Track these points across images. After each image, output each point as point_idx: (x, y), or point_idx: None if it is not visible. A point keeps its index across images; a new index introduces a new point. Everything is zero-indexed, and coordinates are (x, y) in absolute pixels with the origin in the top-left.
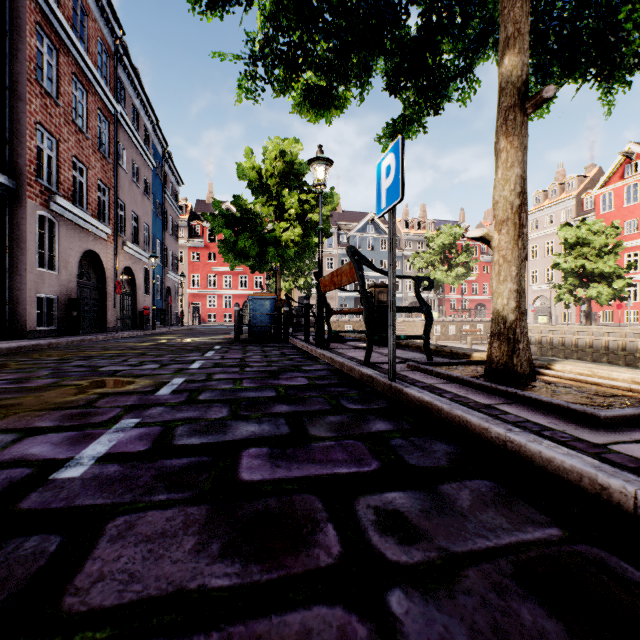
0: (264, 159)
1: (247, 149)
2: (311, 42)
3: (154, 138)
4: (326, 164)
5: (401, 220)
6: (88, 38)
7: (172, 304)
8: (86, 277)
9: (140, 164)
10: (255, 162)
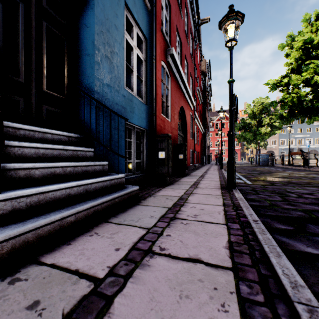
0: (253, 105)
1: (248, 104)
2: (293, 120)
3: None
4: (291, 127)
5: None
6: None
7: None
8: None
9: None
10: (251, 108)
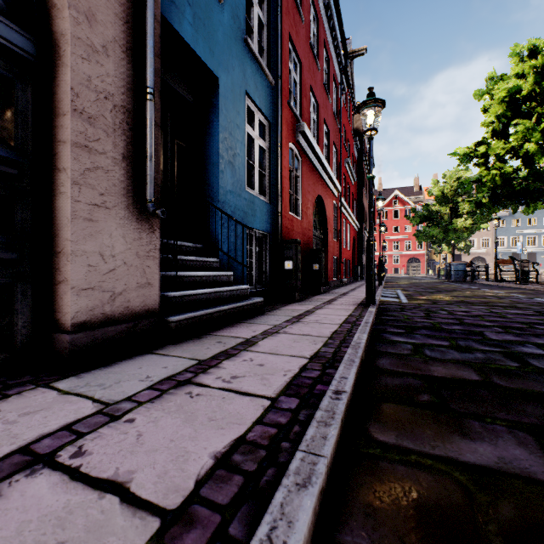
0: (444, 181)
1: (435, 180)
2: (498, 209)
3: None
4: (498, 220)
5: None
6: None
7: None
8: None
9: None
10: (440, 187)
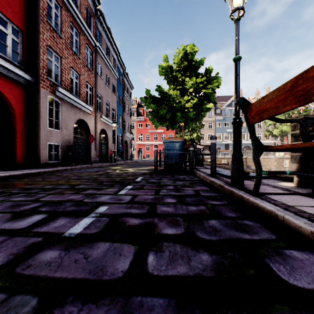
0: (174, 61)
1: (164, 56)
2: None
3: (118, 64)
4: None
5: (254, 97)
6: (80, 4)
7: (128, 149)
8: (80, 134)
9: (110, 76)
10: (169, 62)
